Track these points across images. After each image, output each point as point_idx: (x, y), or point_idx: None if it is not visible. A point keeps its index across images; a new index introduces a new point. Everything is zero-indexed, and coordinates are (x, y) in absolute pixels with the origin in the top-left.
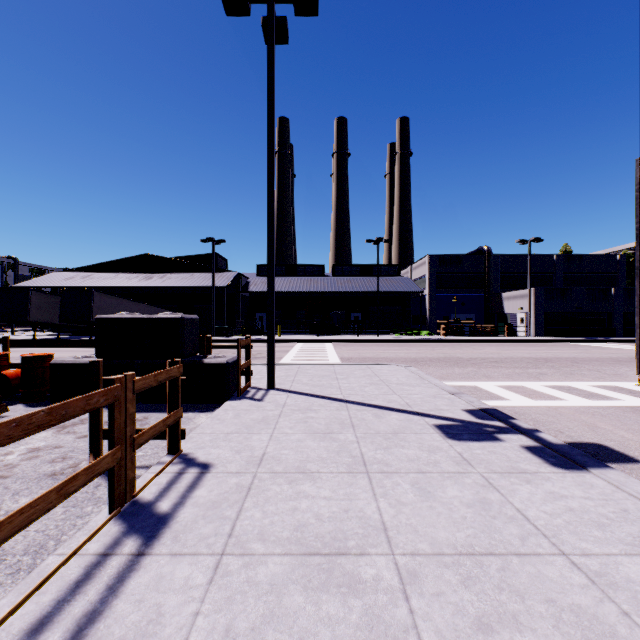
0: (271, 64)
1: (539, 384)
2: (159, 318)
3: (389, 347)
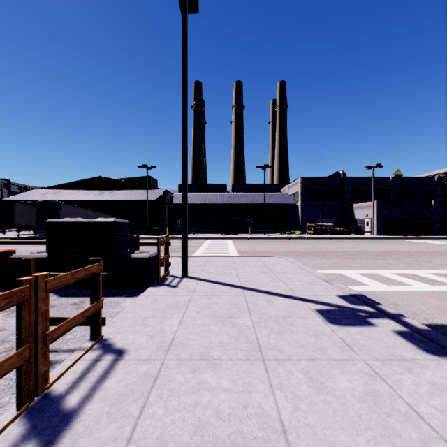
0: (185, 25)
1: (389, 272)
2: (96, 222)
3: (273, 243)
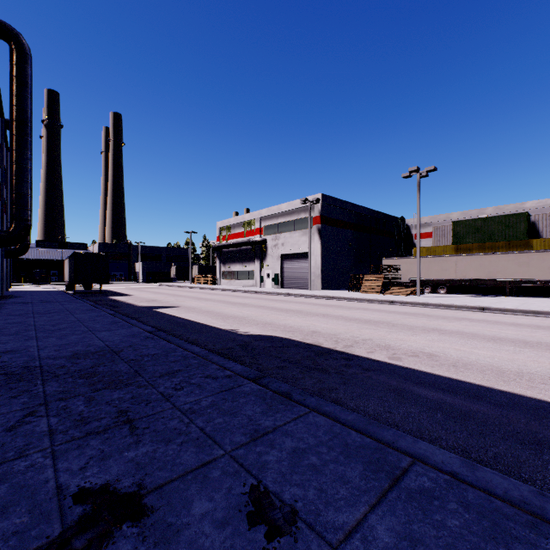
0: None
1: None
2: None
3: (61, 285)
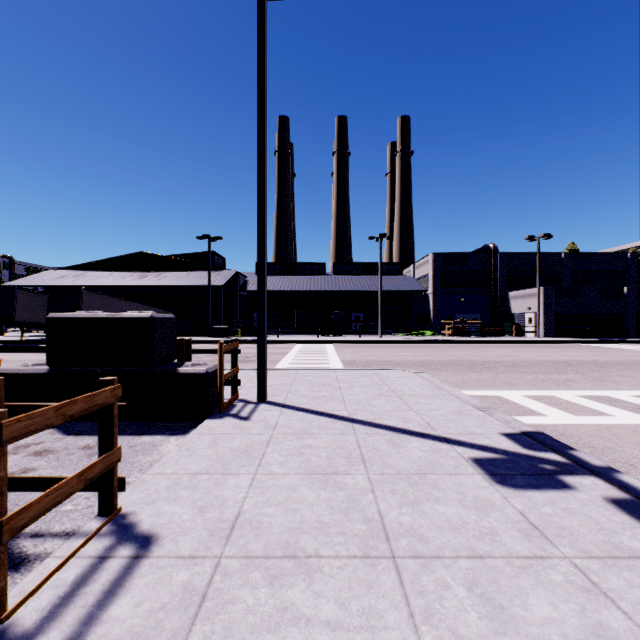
0: (262, 15)
1: (572, 394)
2: (124, 318)
3: (393, 349)
